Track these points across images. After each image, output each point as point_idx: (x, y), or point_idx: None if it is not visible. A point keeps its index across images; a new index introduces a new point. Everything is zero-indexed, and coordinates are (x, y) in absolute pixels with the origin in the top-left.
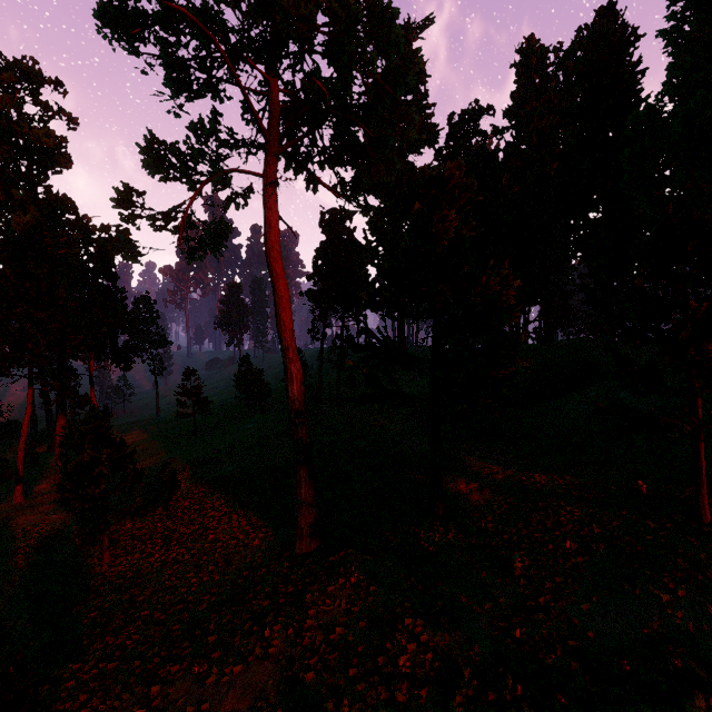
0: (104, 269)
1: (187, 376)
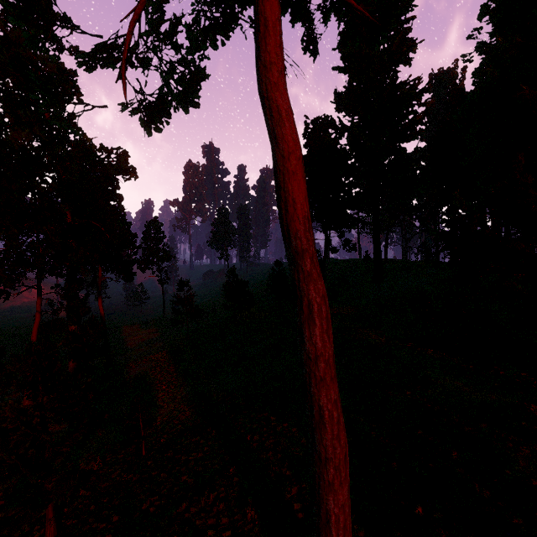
0: (109, 191)
1: (181, 287)
